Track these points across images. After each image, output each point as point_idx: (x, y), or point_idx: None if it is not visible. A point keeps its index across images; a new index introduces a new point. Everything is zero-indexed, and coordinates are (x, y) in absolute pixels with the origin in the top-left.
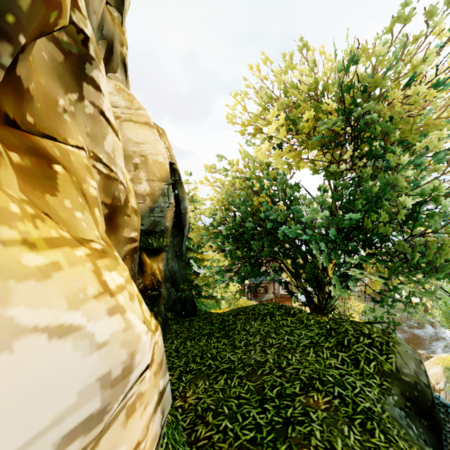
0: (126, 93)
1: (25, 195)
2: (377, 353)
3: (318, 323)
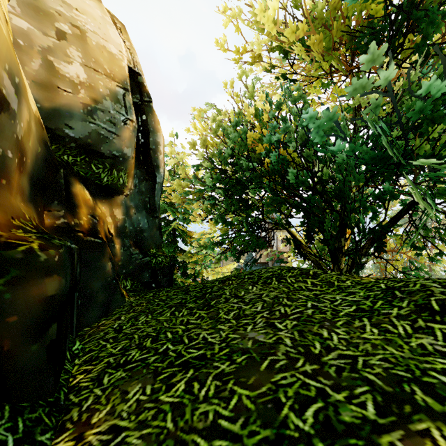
0: None
1: None
2: None
3: (360, 283)
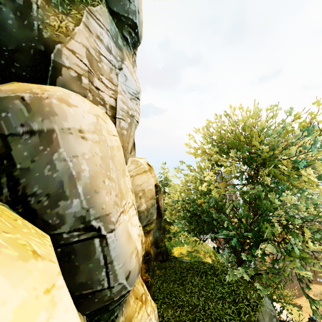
0: (135, 161)
1: (133, 295)
2: (250, 310)
3: (229, 283)
